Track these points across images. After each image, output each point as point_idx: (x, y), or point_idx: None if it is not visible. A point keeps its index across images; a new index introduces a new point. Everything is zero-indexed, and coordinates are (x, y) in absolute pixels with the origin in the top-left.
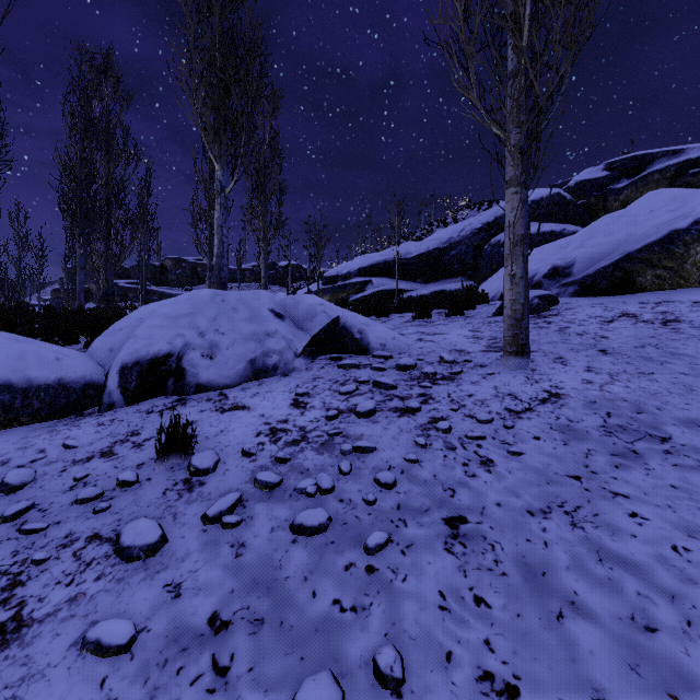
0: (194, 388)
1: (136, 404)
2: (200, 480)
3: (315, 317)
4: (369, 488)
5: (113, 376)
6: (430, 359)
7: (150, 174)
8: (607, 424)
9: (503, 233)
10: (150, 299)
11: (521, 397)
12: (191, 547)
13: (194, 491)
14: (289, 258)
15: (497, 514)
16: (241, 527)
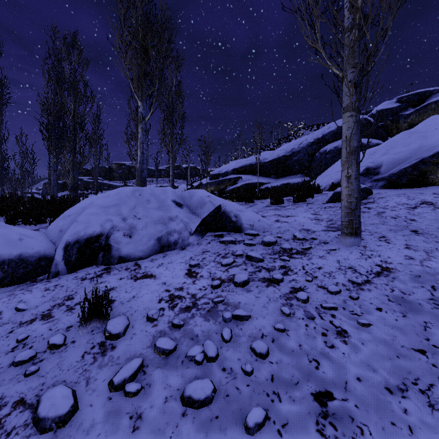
0: (117, 260)
1: (75, 271)
2: (112, 344)
3: (204, 205)
4: (246, 356)
5: (59, 251)
6: (286, 236)
7: (100, 110)
8: (435, 297)
9: (328, 145)
10: (102, 188)
11: (359, 270)
12: (97, 417)
13: (106, 355)
14: (188, 162)
15: (359, 390)
16: (140, 396)
